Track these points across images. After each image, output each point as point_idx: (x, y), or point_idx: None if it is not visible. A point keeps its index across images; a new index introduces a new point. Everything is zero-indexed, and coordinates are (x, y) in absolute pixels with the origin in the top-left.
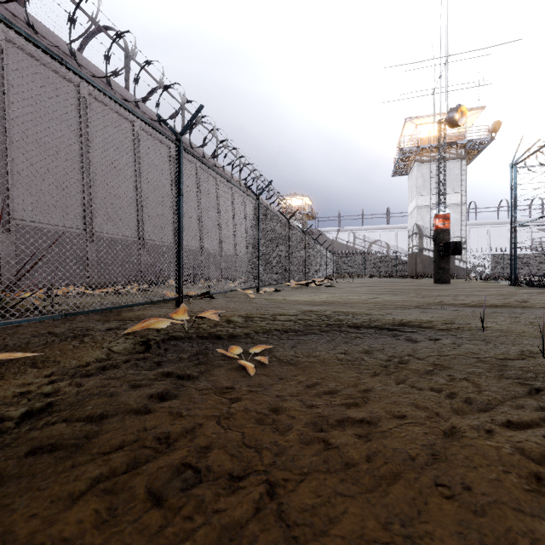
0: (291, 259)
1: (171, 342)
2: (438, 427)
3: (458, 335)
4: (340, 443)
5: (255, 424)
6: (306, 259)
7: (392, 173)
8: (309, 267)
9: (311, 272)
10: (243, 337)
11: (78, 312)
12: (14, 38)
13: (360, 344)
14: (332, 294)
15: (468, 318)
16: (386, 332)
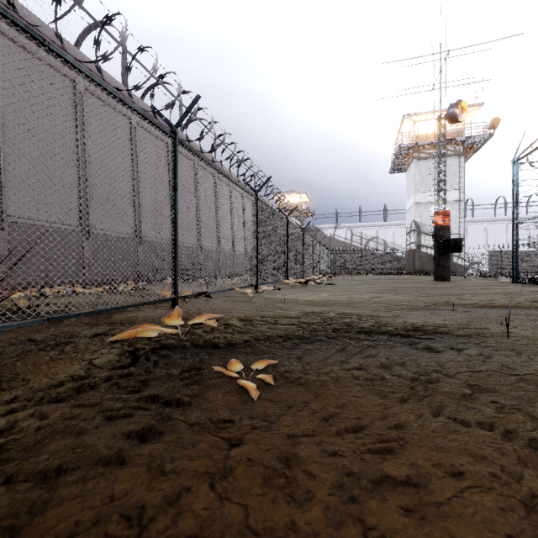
0: (290, 256)
1: (162, 353)
2: (514, 497)
3: (482, 344)
4: (385, 529)
5: (263, 487)
6: (305, 256)
7: (390, 170)
8: (307, 264)
9: (309, 270)
10: (243, 346)
11: (63, 315)
12: (7, 31)
13: (375, 355)
14: (333, 292)
15: (484, 321)
16: (400, 339)
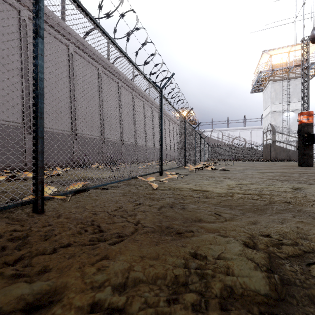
0: (186, 147)
1: None
2: None
3: None
4: None
5: None
6: (196, 148)
7: (251, 90)
8: (197, 154)
9: (198, 157)
10: None
11: None
12: None
13: None
14: (235, 179)
15: None
16: None
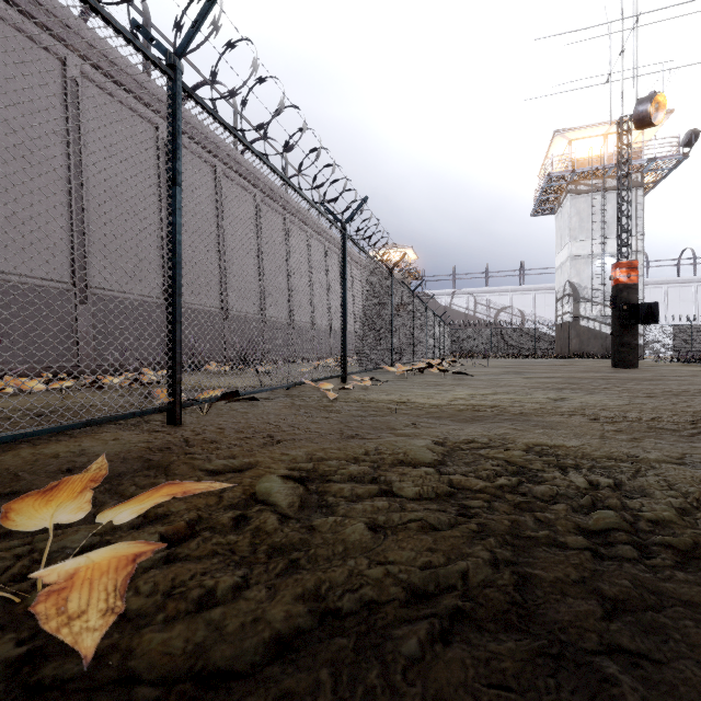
0: (395, 330)
1: None
2: None
3: None
4: None
5: None
6: (415, 331)
7: (533, 211)
8: (418, 343)
9: (421, 351)
10: None
11: None
12: None
13: None
14: (473, 388)
15: None
16: None
